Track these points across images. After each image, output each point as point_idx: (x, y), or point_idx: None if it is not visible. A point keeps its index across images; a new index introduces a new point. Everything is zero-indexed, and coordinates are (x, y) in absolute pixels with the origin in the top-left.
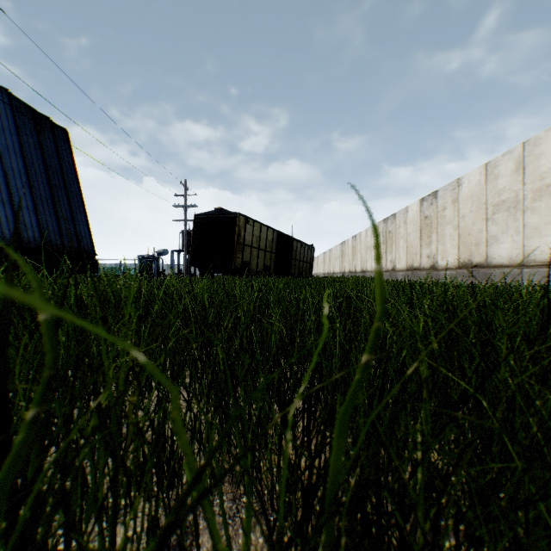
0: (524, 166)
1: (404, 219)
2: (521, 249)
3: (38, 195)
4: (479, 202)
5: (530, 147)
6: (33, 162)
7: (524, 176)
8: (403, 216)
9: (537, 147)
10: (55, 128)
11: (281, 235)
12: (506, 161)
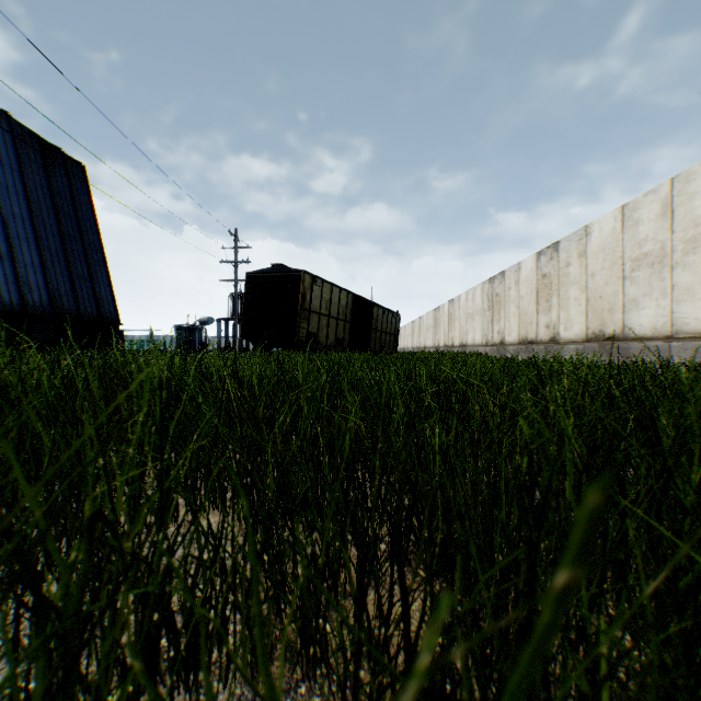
0: (673, 209)
1: (515, 278)
2: (668, 316)
3: (46, 247)
4: (614, 256)
5: (681, 184)
6: (39, 205)
7: (673, 222)
8: (514, 274)
9: (690, 184)
10: (68, 162)
11: (357, 299)
12: (649, 202)
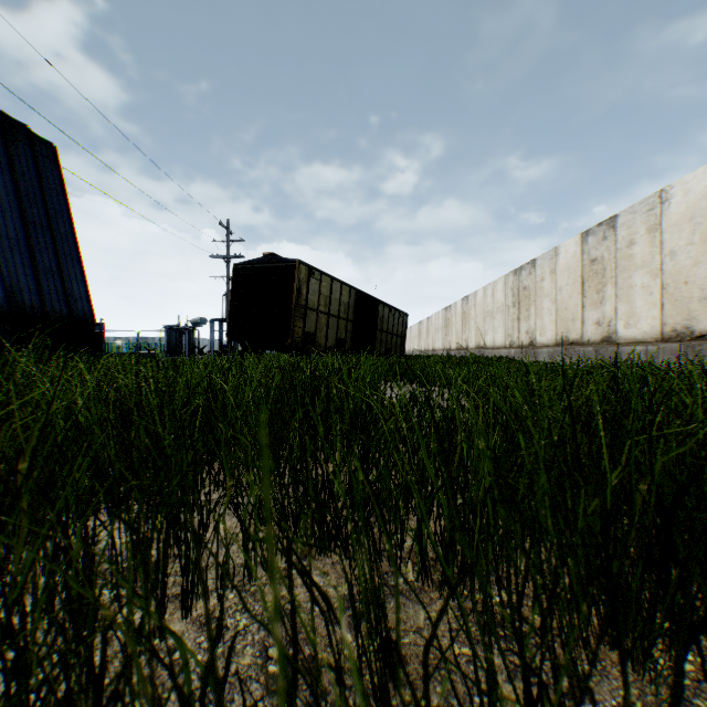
0: None
1: (550, 266)
2: None
3: (3, 234)
4: None
5: None
6: None
7: None
8: (549, 262)
9: None
10: (36, 141)
11: (361, 296)
12: None
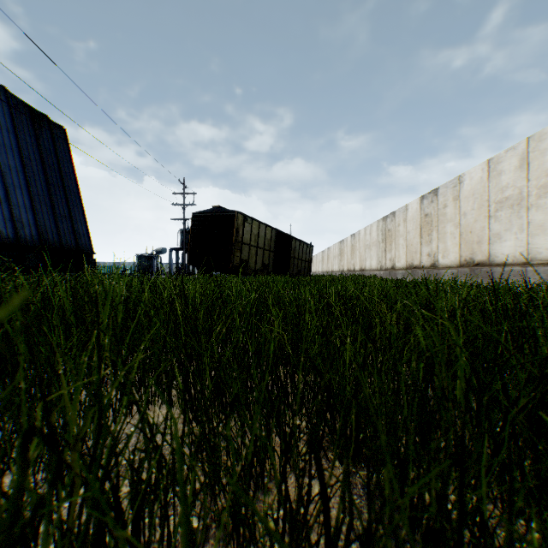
0: (529, 162)
1: (403, 217)
2: (525, 247)
3: (35, 193)
4: (482, 199)
5: (535, 143)
6: (30, 160)
7: (529, 173)
8: (402, 214)
9: (542, 142)
10: (53, 126)
11: (279, 233)
12: (510, 157)
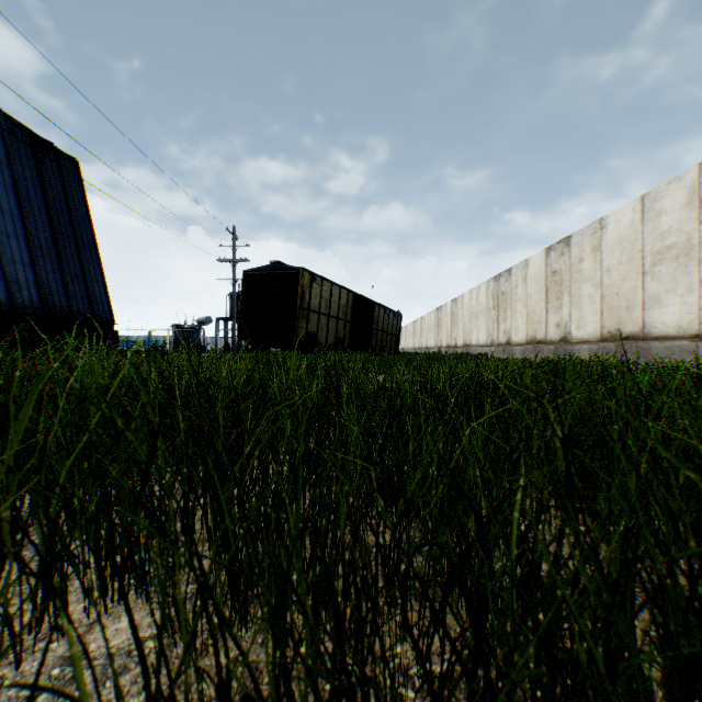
0: (701, 197)
1: (523, 275)
2: (696, 313)
3: (37, 244)
4: (633, 250)
5: None
6: (30, 201)
7: (701, 212)
8: (521, 271)
9: None
10: (61, 157)
11: (358, 298)
12: (673, 191)
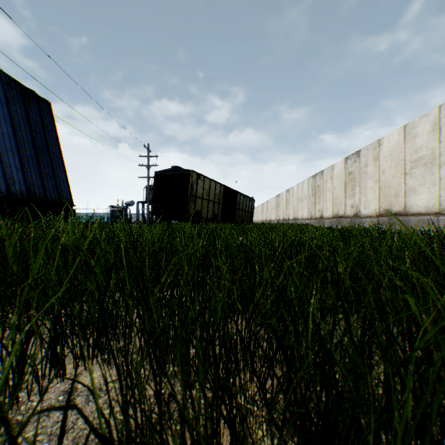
0: (440, 126)
1: (330, 174)
2: (437, 199)
3: (24, 155)
4: (398, 159)
5: None
6: (20, 128)
7: (440, 135)
8: (329, 172)
9: None
10: (40, 100)
11: (227, 189)
12: (423, 123)
